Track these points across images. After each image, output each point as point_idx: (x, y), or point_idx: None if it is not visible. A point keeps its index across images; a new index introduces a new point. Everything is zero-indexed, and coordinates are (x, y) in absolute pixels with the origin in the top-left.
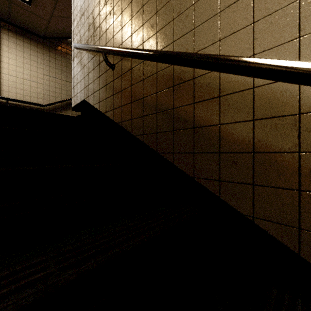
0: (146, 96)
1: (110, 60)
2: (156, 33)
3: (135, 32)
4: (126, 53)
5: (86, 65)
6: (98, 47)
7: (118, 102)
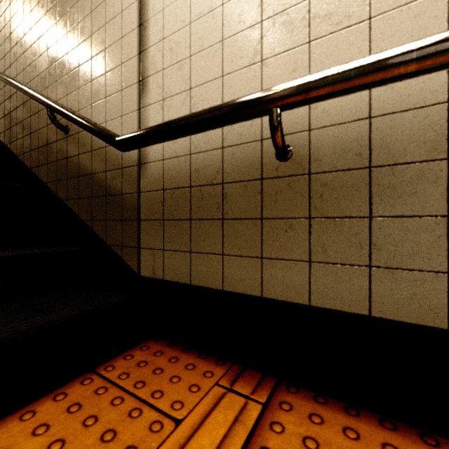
0: (12, 111)
1: None
2: (16, 60)
3: (6, 54)
4: None
5: None
6: None
7: None
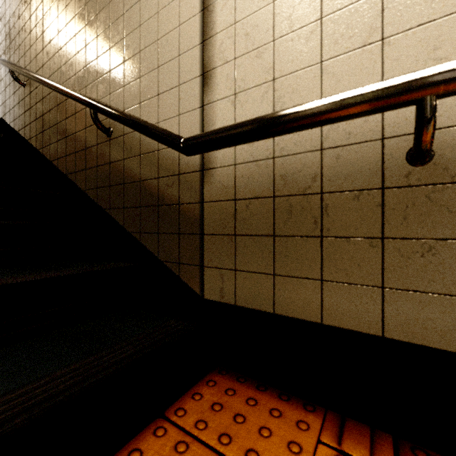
0: (44, 114)
1: (22, 77)
2: (49, 60)
3: (38, 54)
4: (21, 73)
5: (3, 79)
6: (4, 63)
7: (28, 119)
